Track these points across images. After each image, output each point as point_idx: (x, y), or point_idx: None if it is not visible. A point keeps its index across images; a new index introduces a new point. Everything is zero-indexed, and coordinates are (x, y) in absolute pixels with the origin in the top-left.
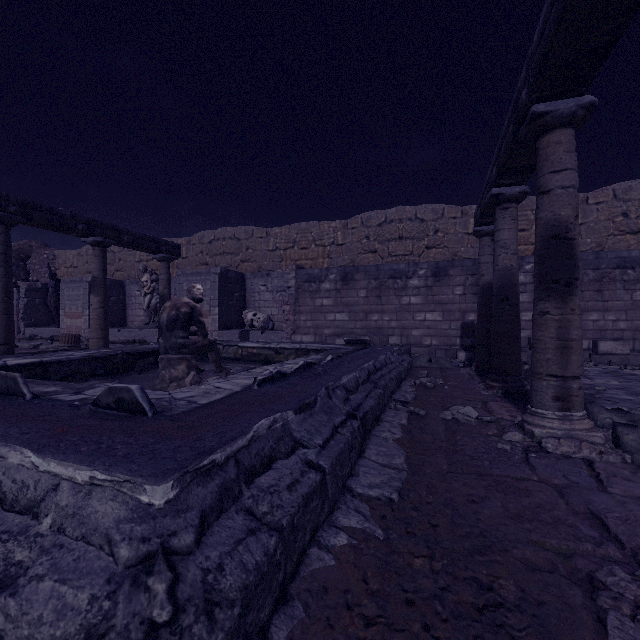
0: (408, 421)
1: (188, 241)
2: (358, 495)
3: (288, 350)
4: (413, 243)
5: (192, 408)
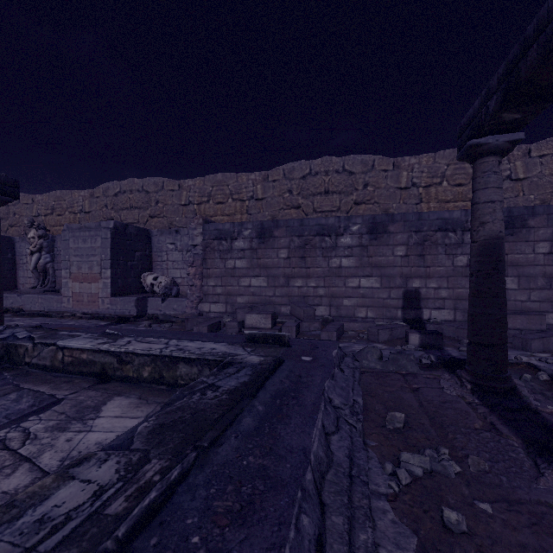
0: None
1: (91, 193)
2: None
3: (140, 357)
4: (340, 198)
5: None
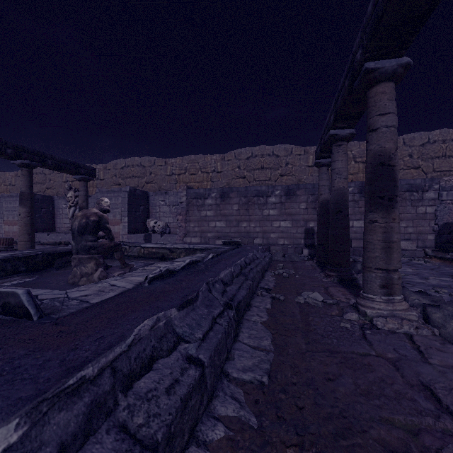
0: (271, 305)
1: (105, 167)
2: (234, 379)
3: (180, 249)
4: (271, 172)
5: (81, 308)
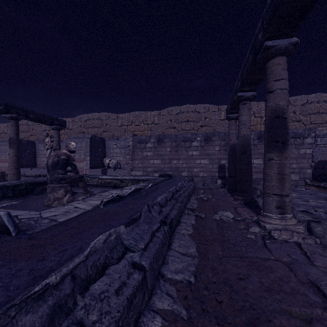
0: (195, 221)
1: (73, 120)
2: (168, 279)
3: (127, 180)
4: (194, 124)
5: (51, 226)
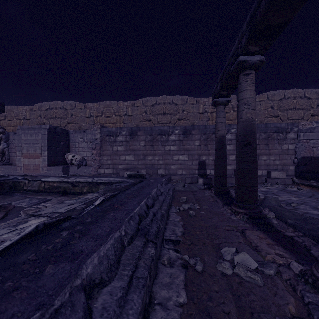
0: (186, 290)
1: (31, 108)
2: None
3: (82, 183)
4: (171, 116)
5: None
